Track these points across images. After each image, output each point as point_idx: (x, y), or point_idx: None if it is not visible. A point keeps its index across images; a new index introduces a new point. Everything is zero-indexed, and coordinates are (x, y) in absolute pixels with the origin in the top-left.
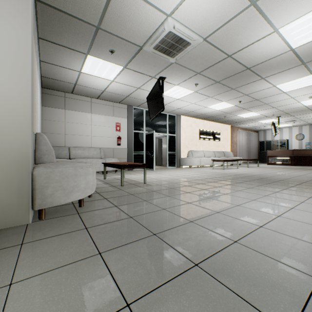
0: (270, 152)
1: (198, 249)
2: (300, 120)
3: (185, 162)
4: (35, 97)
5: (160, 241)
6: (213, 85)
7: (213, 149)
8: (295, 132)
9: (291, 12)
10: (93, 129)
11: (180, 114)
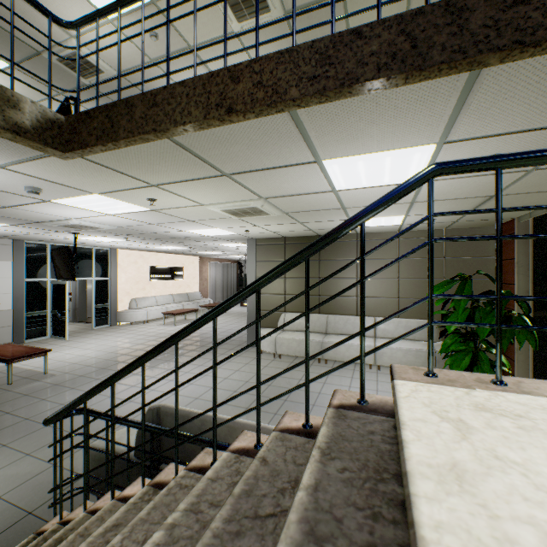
0: None
1: (76, 425)
2: None
3: (125, 317)
4: None
5: (52, 428)
6: (149, 239)
7: (172, 292)
8: None
9: (187, 228)
10: None
11: (116, 248)
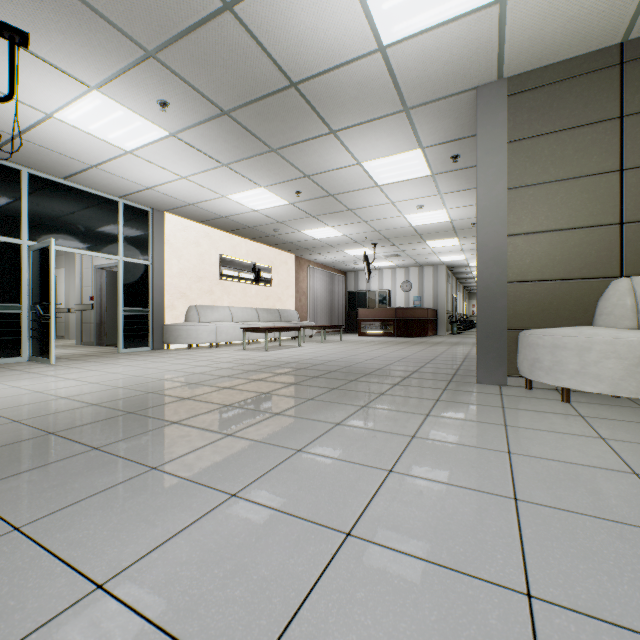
0: (363, 313)
1: None
2: (407, 255)
3: (177, 335)
4: None
5: None
6: (218, 121)
7: (256, 305)
8: (401, 277)
9: None
10: None
11: (161, 208)
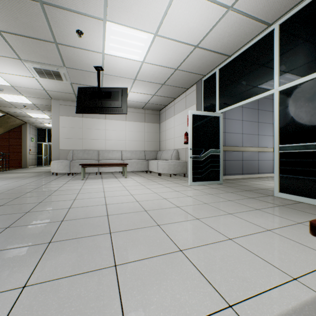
0: None
1: None
2: None
3: None
4: (87, 135)
5: (8, 178)
6: (55, 1)
7: None
8: None
9: None
10: (175, 131)
11: None
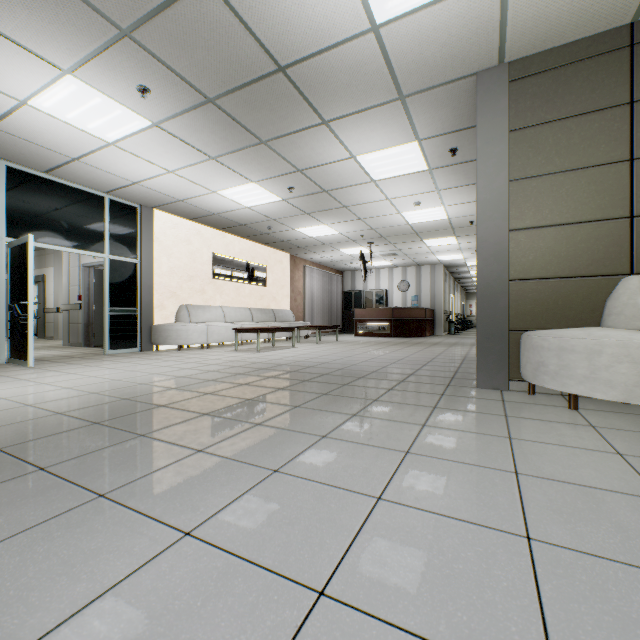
0: (360, 313)
1: None
2: (404, 254)
3: (166, 336)
4: None
5: None
6: (203, 109)
7: (249, 305)
8: (398, 277)
9: None
10: None
11: (150, 204)
